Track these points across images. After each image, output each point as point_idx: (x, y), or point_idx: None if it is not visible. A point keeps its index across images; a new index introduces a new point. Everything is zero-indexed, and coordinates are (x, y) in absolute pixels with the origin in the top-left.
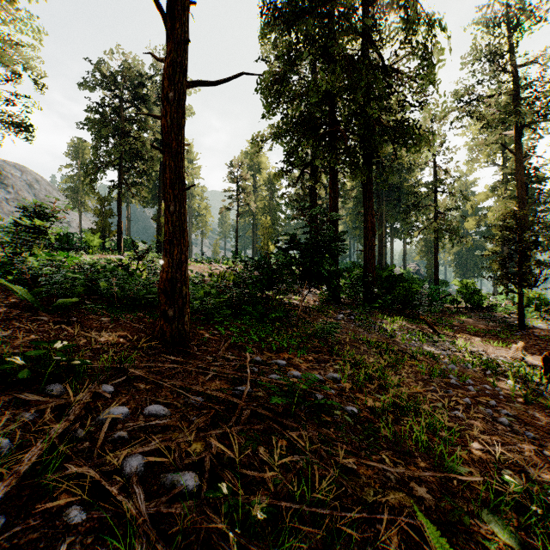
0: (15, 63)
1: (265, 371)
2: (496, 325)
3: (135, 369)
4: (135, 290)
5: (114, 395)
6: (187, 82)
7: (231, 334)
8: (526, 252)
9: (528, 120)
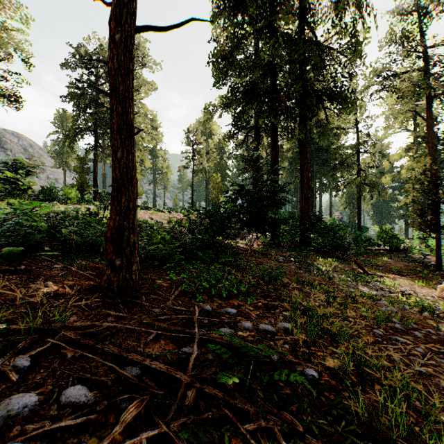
0: (6, 45)
1: (214, 323)
2: (415, 265)
3: (65, 332)
4: (93, 236)
5: (30, 371)
6: (136, 27)
7: (182, 280)
8: (442, 202)
9: (437, 92)
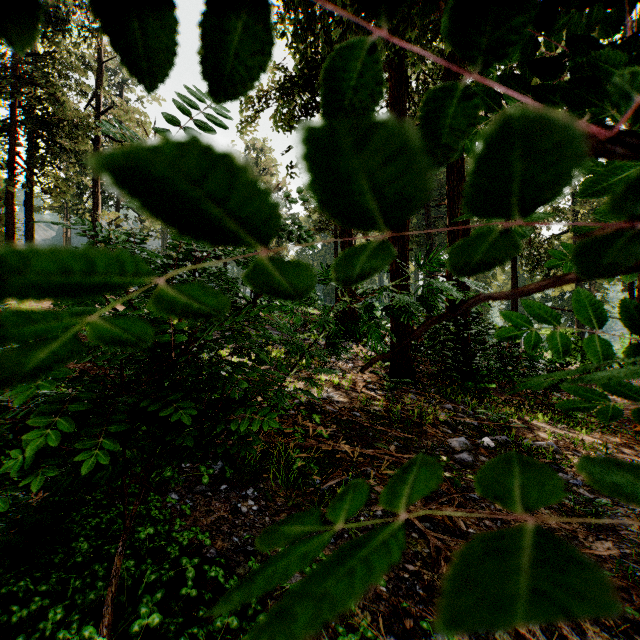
0: None
1: None
2: None
3: None
4: None
5: None
6: None
7: None
8: None
9: None
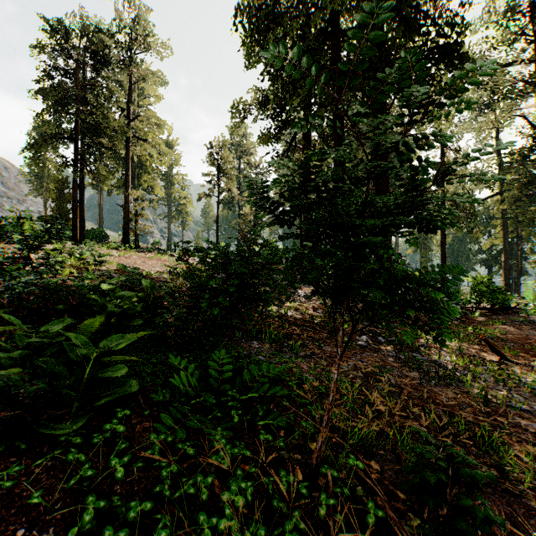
0: None
1: None
2: None
3: None
4: None
5: None
6: None
7: None
8: None
9: None
